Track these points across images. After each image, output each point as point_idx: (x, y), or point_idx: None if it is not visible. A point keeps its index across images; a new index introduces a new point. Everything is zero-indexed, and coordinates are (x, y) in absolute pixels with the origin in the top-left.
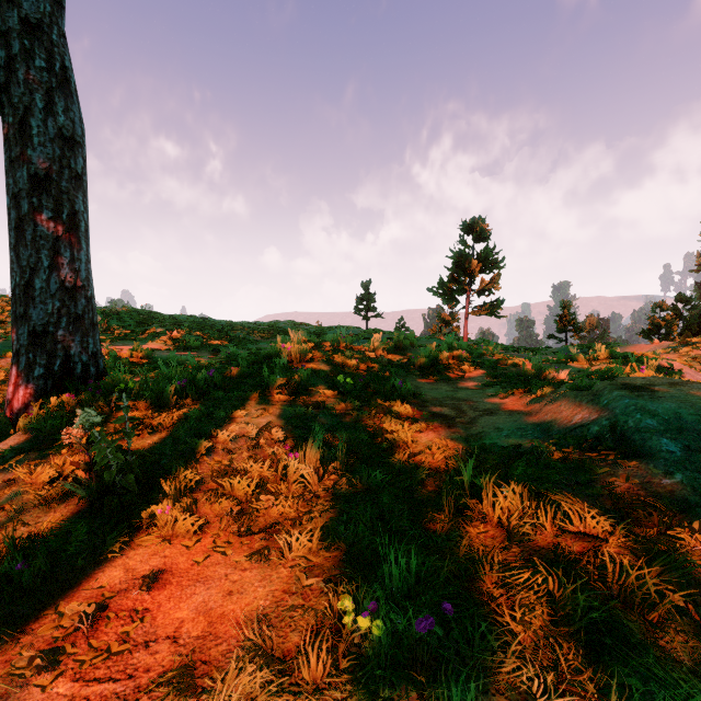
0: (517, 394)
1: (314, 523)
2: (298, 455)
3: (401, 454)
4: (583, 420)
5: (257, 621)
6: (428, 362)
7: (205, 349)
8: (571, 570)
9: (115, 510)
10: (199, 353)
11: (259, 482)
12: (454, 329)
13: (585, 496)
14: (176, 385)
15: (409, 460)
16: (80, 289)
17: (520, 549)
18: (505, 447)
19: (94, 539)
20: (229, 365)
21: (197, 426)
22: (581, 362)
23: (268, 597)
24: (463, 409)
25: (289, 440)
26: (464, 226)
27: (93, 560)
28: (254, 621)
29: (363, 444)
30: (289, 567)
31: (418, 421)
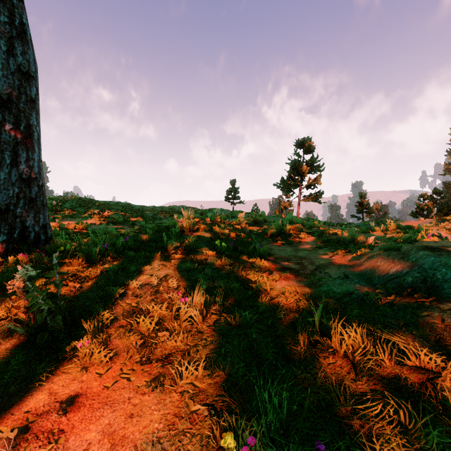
0: (340, 254)
1: (199, 353)
2: (187, 299)
3: (263, 297)
4: (398, 272)
5: (152, 444)
6: (277, 231)
7: (126, 224)
8: (416, 402)
9: (47, 343)
10: (122, 226)
11: (158, 319)
12: (289, 211)
13: (411, 333)
14: (101, 247)
15: (269, 302)
16: (33, 180)
17: (365, 378)
18: (340, 292)
19: (28, 367)
20: (140, 233)
21: (114, 277)
22: (378, 231)
23: (162, 420)
24: (304, 264)
25: (181, 287)
26: (298, 143)
27: (25, 384)
28: (149, 444)
29: (234, 290)
30: (179, 393)
31: (273, 272)
